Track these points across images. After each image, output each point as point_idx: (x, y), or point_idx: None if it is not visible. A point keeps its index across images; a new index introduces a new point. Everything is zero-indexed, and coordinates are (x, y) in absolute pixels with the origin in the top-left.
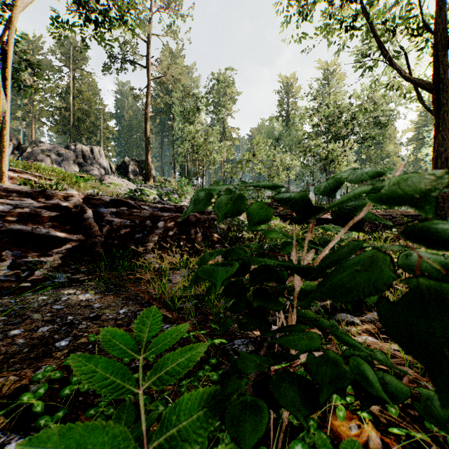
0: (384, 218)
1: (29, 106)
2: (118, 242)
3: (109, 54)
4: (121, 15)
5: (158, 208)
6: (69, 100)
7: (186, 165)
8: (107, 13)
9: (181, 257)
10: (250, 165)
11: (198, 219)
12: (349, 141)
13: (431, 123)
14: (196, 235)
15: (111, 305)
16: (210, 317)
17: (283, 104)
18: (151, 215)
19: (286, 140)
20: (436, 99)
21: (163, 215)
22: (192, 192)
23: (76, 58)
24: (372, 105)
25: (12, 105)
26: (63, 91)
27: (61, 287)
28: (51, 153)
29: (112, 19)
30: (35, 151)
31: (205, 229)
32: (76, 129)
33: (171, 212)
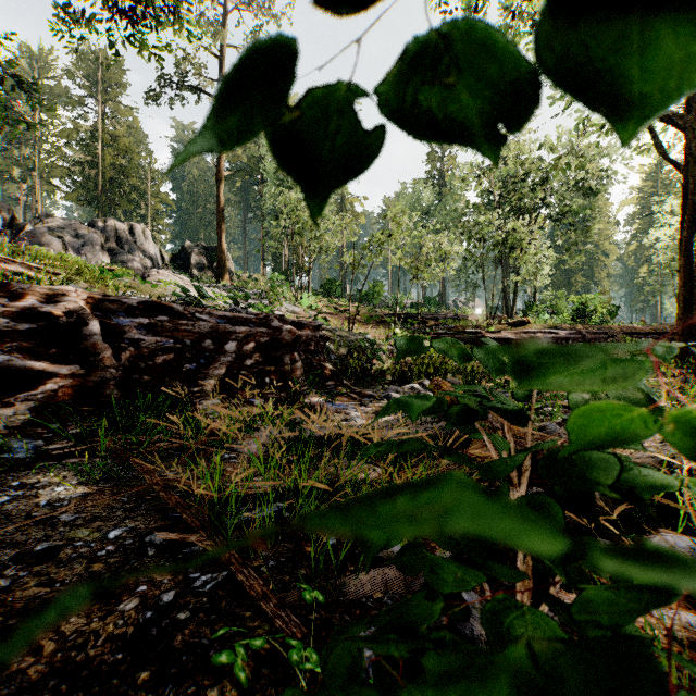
0: (596, 338)
1: (32, 161)
2: (151, 378)
3: (160, 76)
4: (175, 7)
5: (228, 318)
6: (96, 151)
7: (282, 255)
8: (151, 2)
9: (265, 405)
10: (385, 252)
11: (298, 339)
12: (538, 217)
13: (662, 190)
14: (294, 365)
15: (98, 516)
16: (306, 548)
17: (435, 159)
18: (213, 331)
19: (440, 216)
20: (693, 140)
21: (236, 330)
22: (292, 297)
23: (107, 84)
24: (575, 161)
25: (5, 158)
26: (87, 136)
27: (12, 472)
28: (65, 234)
29: (159, 11)
30: (38, 229)
31: (309, 355)
32: (108, 196)
33: (250, 325)
